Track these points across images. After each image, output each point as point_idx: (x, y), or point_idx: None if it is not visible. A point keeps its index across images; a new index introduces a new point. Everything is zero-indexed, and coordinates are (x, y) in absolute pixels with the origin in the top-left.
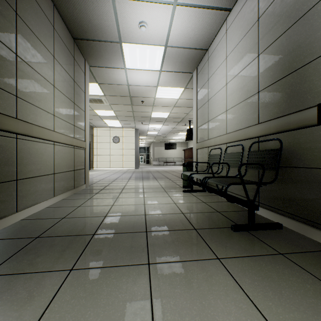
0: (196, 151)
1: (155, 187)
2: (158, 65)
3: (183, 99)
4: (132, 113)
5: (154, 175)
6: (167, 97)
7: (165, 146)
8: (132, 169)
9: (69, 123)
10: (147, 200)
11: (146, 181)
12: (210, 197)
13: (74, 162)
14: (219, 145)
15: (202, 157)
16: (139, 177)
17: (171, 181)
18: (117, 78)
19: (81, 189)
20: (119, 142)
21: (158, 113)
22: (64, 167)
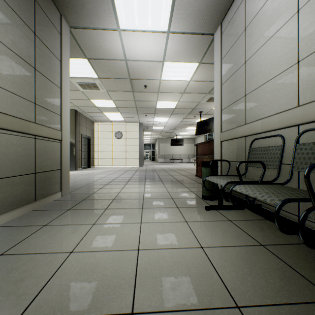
0: (220, 144)
1: (161, 197)
2: (165, 22)
3: (195, 80)
4: (134, 102)
5: (159, 176)
6: (175, 78)
7: (171, 142)
8: (135, 167)
9: (22, 97)
10: (146, 235)
11: (149, 185)
12: (263, 227)
13: (35, 160)
14: (275, 131)
15: (232, 152)
16: (141, 178)
17: (182, 185)
18: (110, 48)
19: (50, 201)
20: (121, 138)
21: (164, 102)
22: (6, 170)
